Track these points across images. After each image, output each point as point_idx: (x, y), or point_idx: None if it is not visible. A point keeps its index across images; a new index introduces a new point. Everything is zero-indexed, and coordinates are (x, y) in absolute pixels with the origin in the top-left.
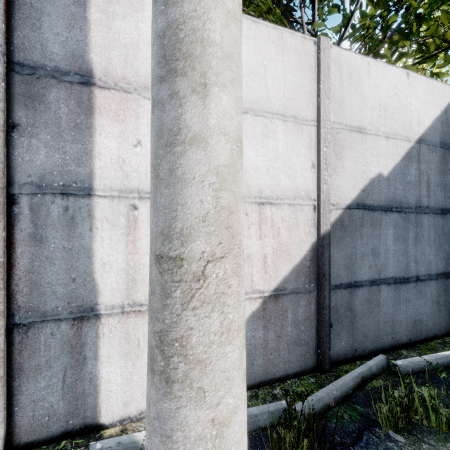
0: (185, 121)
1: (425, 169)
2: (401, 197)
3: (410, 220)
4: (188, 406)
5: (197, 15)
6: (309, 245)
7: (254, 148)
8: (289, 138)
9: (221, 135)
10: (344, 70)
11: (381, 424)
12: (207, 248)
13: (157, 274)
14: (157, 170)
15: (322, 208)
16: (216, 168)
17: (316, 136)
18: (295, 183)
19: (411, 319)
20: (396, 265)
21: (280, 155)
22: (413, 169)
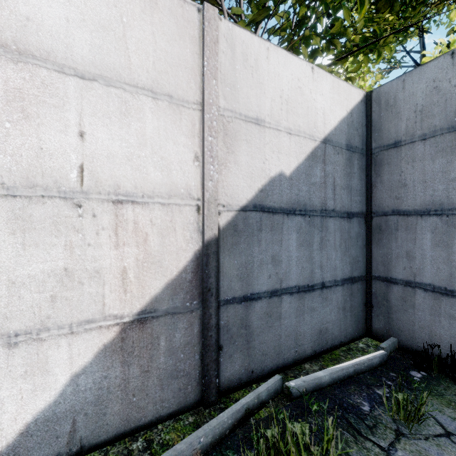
0: None
1: (330, 170)
2: (305, 199)
3: (316, 224)
4: None
5: None
6: (190, 253)
7: (107, 128)
8: (162, 121)
9: None
10: (237, 50)
11: None
12: None
13: None
14: None
15: (206, 209)
16: None
17: (200, 122)
18: (171, 178)
19: (316, 329)
20: (299, 272)
21: (148, 141)
22: (318, 170)
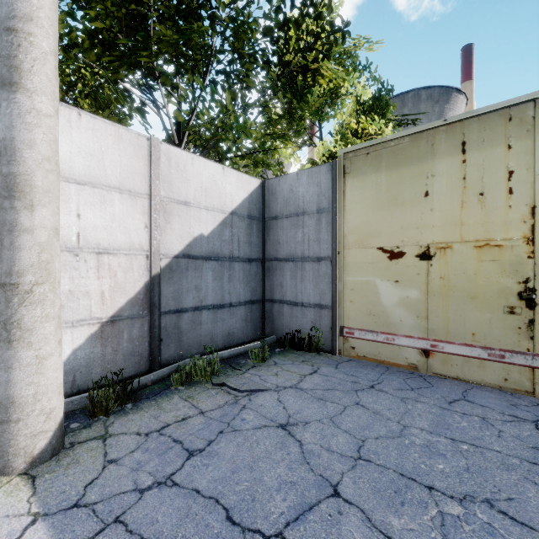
0: (21, 221)
1: (236, 232)
2: (218, 250)
3: (226, 266)
4: (22, 350)
5: (28, 173)
6: (142, 283)
7: (93, 211)
8: (125, 206)
9: (43, 228)
10: (172, 161)
11: (173, 383)
12: (34, 279)
13: (2, 293)
14: (3, 242)
15: (153, 257)
16: (39, 243)
17: (149, 205)
18: (131, 239)
19: (226, 332)
20: (214, 296)
21: (117, 218)
22: (227, 231)
